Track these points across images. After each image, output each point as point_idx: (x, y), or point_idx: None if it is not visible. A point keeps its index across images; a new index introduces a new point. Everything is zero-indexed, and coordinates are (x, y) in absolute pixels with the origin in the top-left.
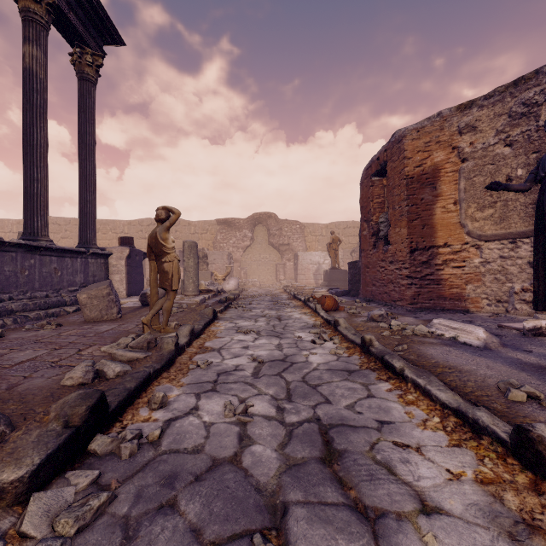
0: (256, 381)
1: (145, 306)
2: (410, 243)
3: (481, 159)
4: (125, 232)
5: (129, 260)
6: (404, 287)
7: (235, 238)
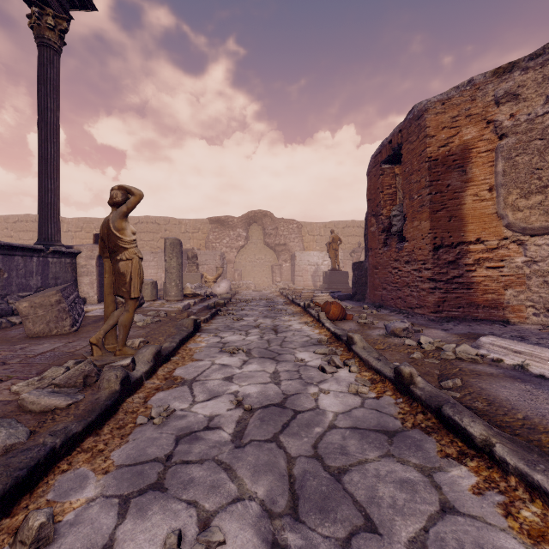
0: (236, 459)
1: None
2: (434, 239)
3: (526, 134)
4: None
5: (101, 260)
6: (425, 291)
7: (228, 237)
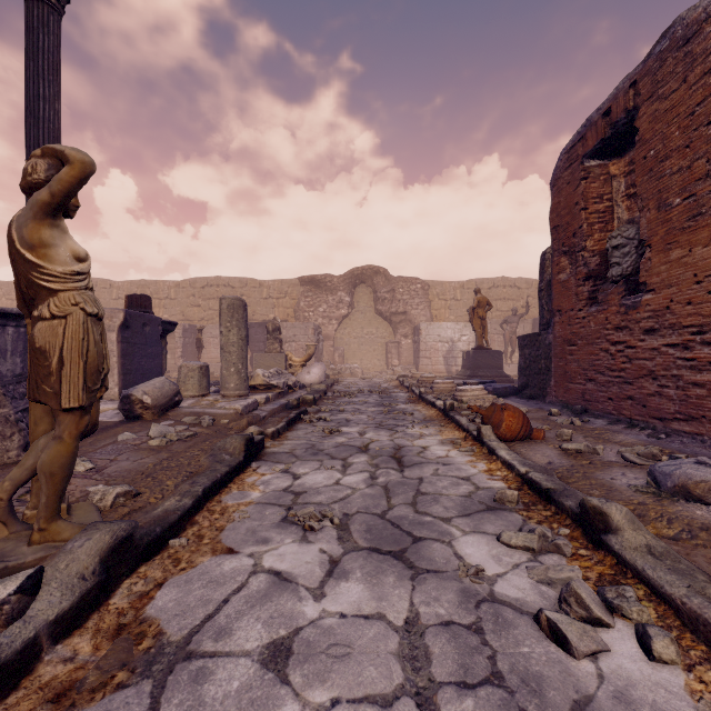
0: None
1: (128, 421)
2: None
3: None
4: (172, 297)
5: (126, 332)
6: (705, 388)
7: (325, 304)
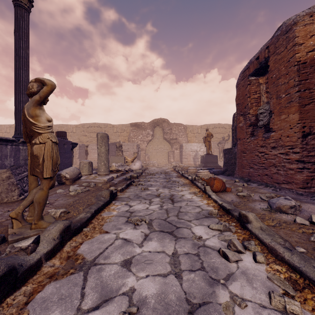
0: None
1: (59, 185)
2: (302, 128)
3: None
4: (74, 132)
5: None
6: (293, 170)
7: (141, 135)
